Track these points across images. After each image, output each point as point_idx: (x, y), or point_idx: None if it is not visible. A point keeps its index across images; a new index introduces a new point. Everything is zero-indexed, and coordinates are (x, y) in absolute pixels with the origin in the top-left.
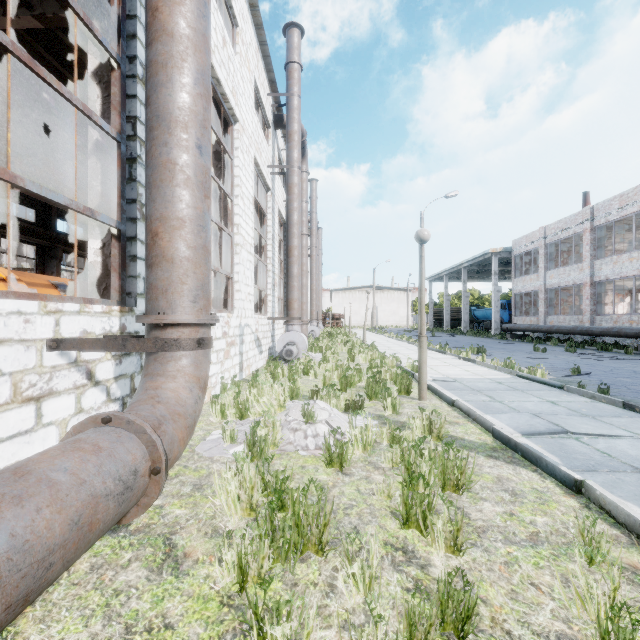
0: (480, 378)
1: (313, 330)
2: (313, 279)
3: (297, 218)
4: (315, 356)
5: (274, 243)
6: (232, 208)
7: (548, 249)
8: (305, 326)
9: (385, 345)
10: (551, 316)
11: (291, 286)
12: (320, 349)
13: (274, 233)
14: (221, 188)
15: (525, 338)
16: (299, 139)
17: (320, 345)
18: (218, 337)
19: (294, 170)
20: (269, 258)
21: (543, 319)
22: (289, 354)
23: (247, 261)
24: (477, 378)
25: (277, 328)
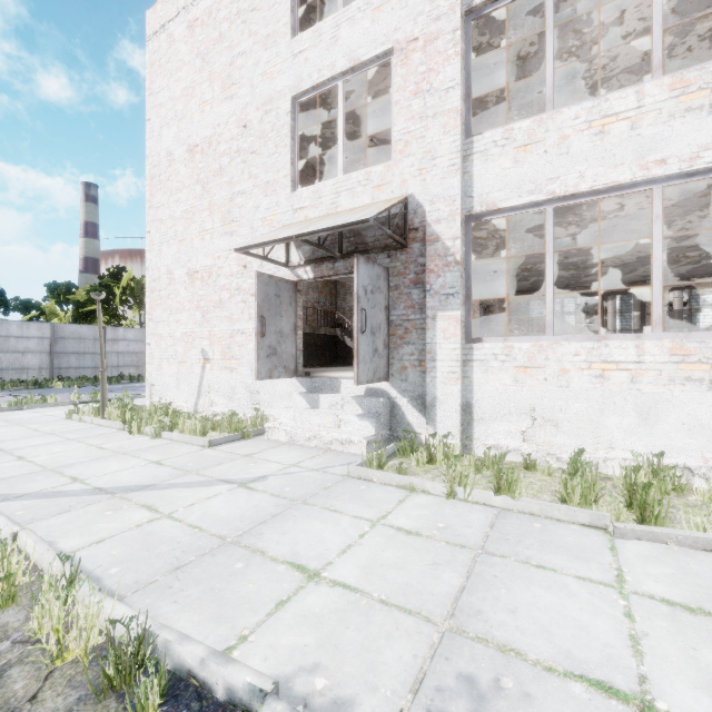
0: None
1: None
2: None
3: None
4: None
5: None
6: None
7: None
8: None
9: None
10: None
11: None
12: None
13: None
14: None
15: None
16: None
17: None
18: None
19: None
20: None
21: None
22: None
23: None
24: None
25: None
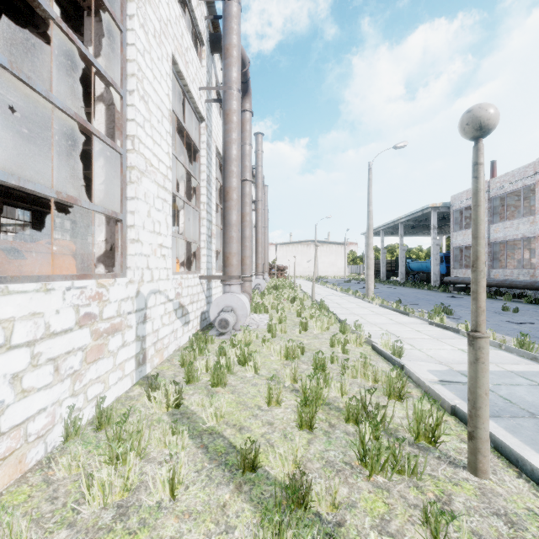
0: (503, 372)
1: (259, 283)
2: (259, 232)
3: (236, 153)
4: (259, 319)
5: (210, 187)
6: (122, 109)
7: (492, 203)
8: (248, 283)
9: (333, 300)
10: (496, 269)
11: (228, 237)
12: (265, 309)
13: (210, 175)
14: (89, 61)
15: (469, 291)
16: (238, 55)
17: (265, 302)
18: (60, 329)
19: (232, 93)
20: (203, 203)
21: (487, 272)
22: (224, 325)
23: (156, 198)
24: (498, 372)
25: (215, 286)
